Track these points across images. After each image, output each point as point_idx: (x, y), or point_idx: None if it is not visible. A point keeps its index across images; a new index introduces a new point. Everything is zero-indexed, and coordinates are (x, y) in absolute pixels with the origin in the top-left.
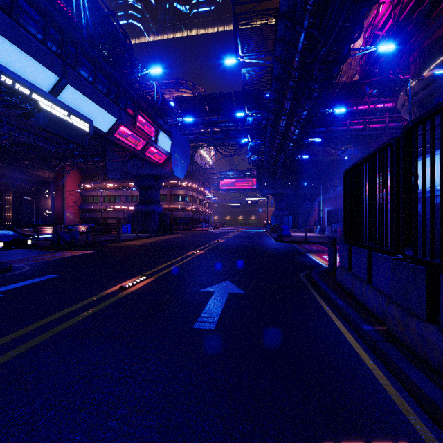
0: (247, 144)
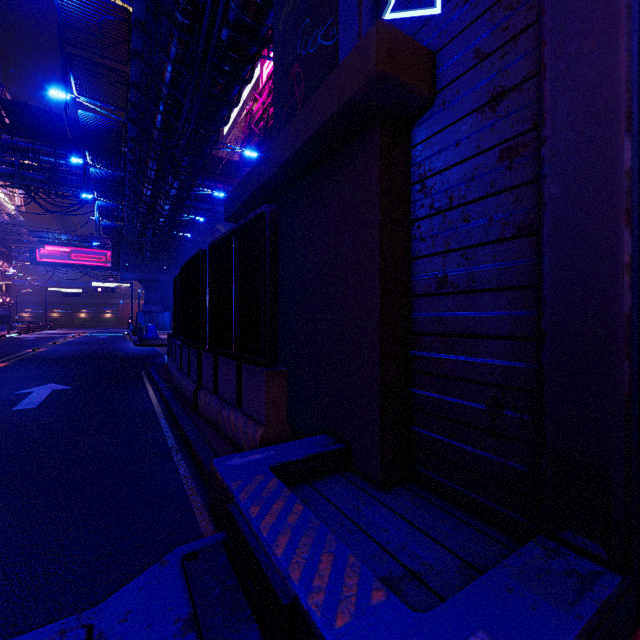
0: (93, 200)
